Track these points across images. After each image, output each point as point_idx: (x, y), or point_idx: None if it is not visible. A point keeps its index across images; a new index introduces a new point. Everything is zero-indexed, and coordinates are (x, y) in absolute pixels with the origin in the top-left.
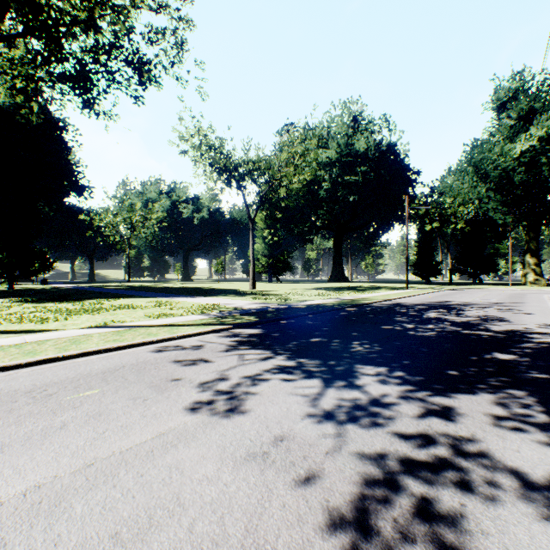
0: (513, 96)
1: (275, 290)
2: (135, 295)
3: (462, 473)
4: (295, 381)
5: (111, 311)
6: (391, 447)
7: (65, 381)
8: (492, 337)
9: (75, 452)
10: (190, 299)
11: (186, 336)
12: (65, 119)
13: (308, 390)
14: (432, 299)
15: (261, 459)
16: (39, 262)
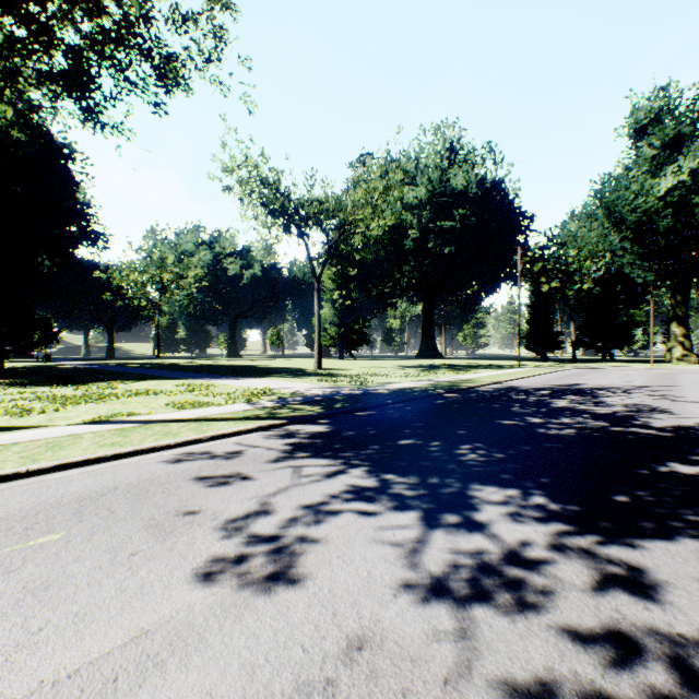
0: (655, 118)
1: (347, 370)
2: (162, 375)
3: None
4: (379, 515)
5: (123, 398)
6: (563, 664)
7: (14, 517)
8: (658, 437)
9: None
10: (234, 381)
11: (220, 436)
12: (71, 143)
13: (402, 533)
14: (556, 381)
15: None
16: (40, 333)
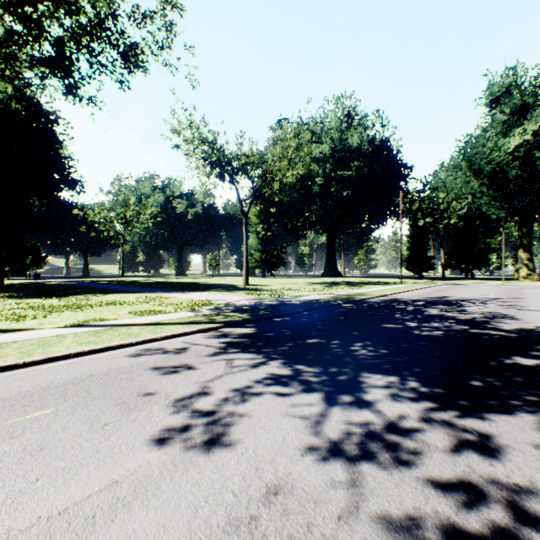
0: (506, 91)
1: (268, 285)
2: (126, 290)
3: None
4: (291, 395)
5: (96, 308)
6: (427, 505)
7: (15, 397)
8: (506, 337)
9: None
10: (181, 294)
11: (171, 336)
12: (56, 111)
13: (308, 409)
14: (429, 294)
15: (247, 531)
16: (32, 257)
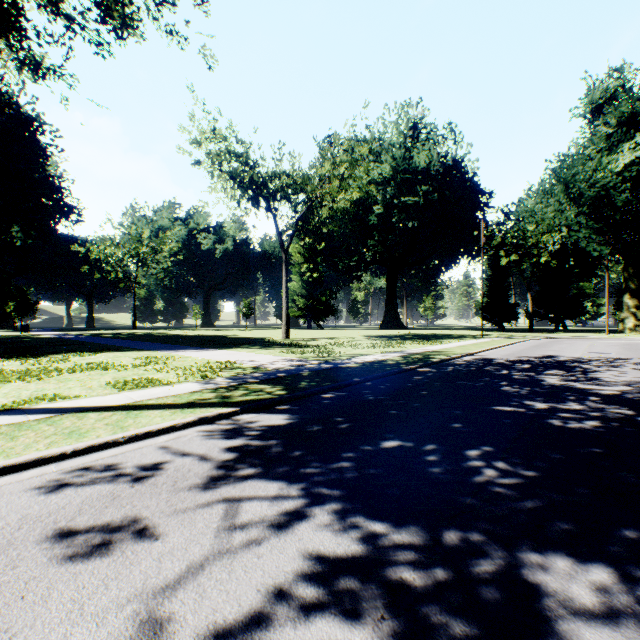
0: (611, 98)
1: (315, 340)
2: (127, 346)
3: None
4: None
5: (65, 375)
6: None
7: None
8: None
9: None
10: (197, 353)
11: (144, 435)
12: (39, 115)
13: None
14: (528, 352)
15: None
16: (16, 304)
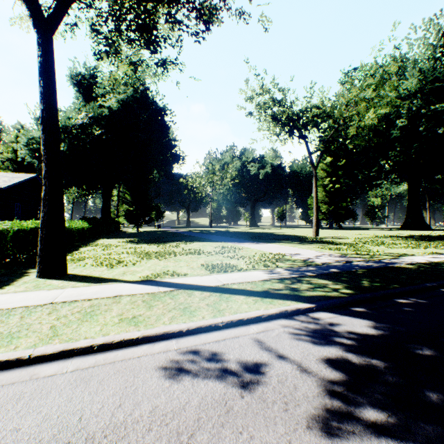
0: None
1: (342, 238)
2: (208, 238)
3: None
4: None
5: (177, 256)
6: None
7: None
8: None
9: None
10: (253, 245)
11: (237, 322)
12: (165, 105)
13: None
14: None
15: None
16: (155, 213)
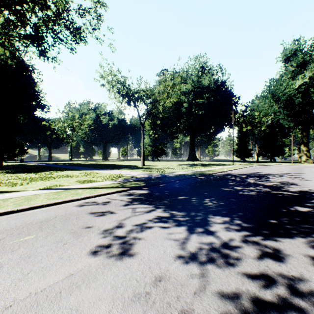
0: (294, 53)
1: (156, 166)
2: (73, 168)
3: (304, 313)
4: (169, 228)
5: (57, 178)
6: (243, 287)
7: (13, 229)
8: (291, 195)
9: (0, 293)
10: (105, 171)
11: (100, 195)
12: (33, 65)
13: (178, 235)
14: (249, 171)
15: (144, 300)
16: (19, 149)
